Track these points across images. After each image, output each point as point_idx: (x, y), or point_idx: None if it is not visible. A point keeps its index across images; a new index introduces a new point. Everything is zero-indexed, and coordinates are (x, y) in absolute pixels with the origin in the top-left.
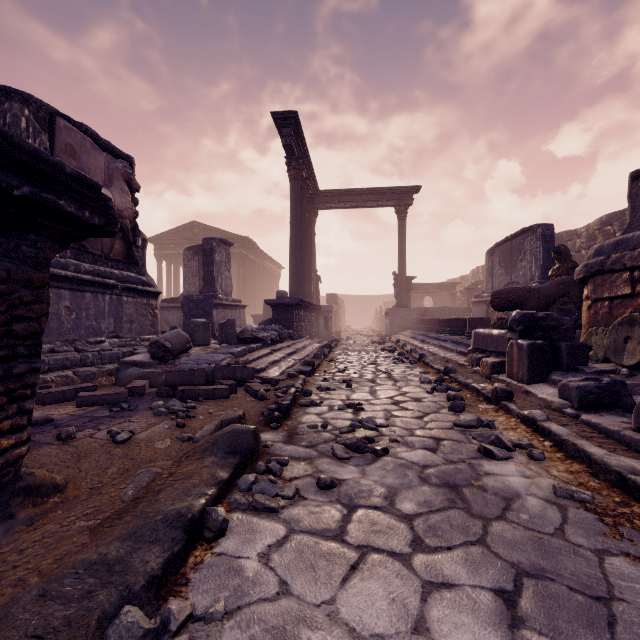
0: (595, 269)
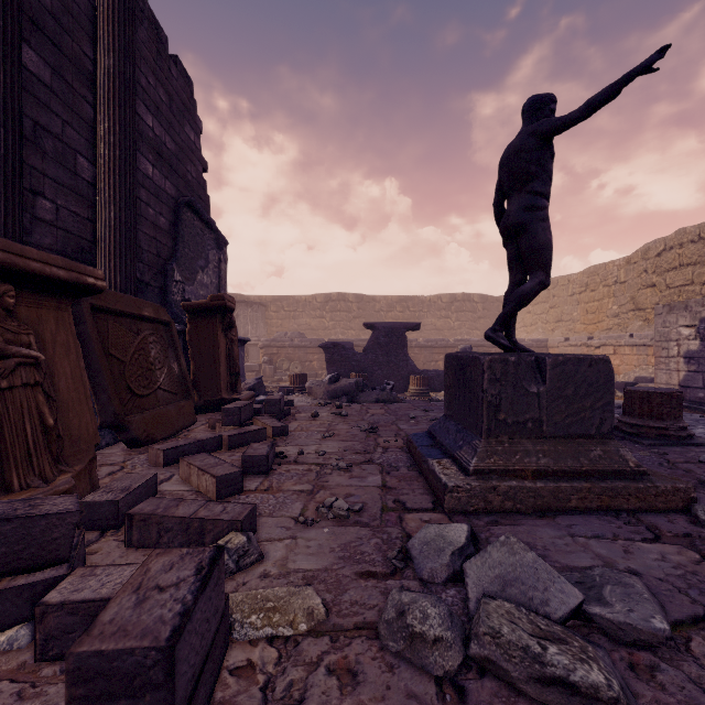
0: (267, 345)
